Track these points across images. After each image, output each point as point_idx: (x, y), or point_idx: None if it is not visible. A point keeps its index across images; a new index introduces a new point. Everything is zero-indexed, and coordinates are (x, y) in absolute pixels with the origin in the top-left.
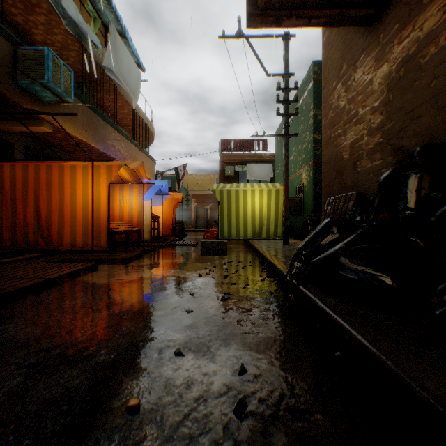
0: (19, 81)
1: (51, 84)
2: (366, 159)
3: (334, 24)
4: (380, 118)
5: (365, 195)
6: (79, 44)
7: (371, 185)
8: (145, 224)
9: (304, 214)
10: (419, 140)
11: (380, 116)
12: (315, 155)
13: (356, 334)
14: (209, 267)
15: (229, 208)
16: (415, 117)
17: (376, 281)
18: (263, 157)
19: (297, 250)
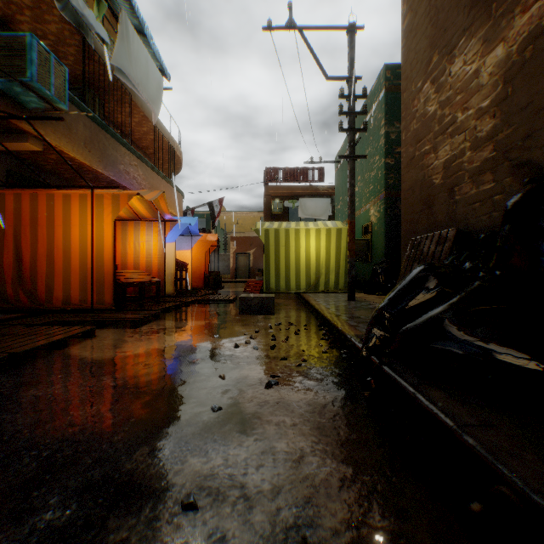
0: None
1: (35, 84)
2: (469, 182)
3: None
4: (492, 122)
5: (467, 233)
6: (80, 36)
7: (476, 218)
8: (168, 273)
9: (373, 261)
10: None
11: (491, 120)
12: (387, 184)
13: (512, 476)
14: (250, 332)
15: (277, 252)
16: None
17: (518, 366)
18: (319, 189)
19: (377, 311)
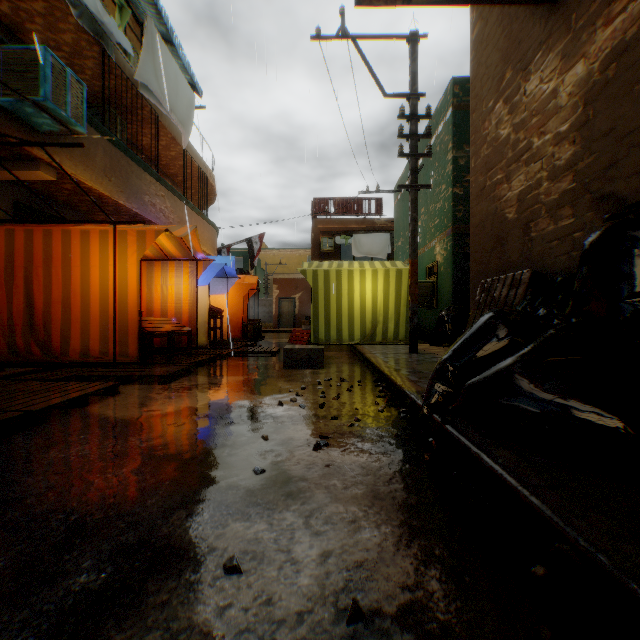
0: None
1: (49, 104)
2: (547, 217)
3: None
4: (572, 149)
5: (544, 275)
6: (99, 47)
7: (554, 258)
8: (200, 321)
9: (439, 307)
10: None
11: (570, 147)
12: (455, 218)
13: (576, 536)
14: (296, 388)
15: (327, 297)
16: (637, 143)
17: (592, 423)
18: (377, 223)
19: (440, 364)
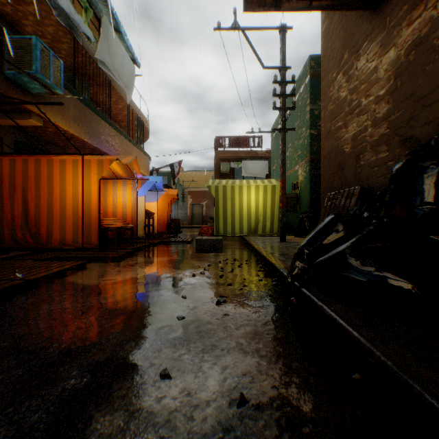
0: (6, 72)
1: (39, 75)
2: (371, 151)
3: (336, 7)
4: (387, 107)
5: (369, 190)
6: (71, 36)
7: (375, 179)
8: (139, 220)
9: (301, 211)
10: (433, 129)
11: (386, 105)
12: (311, 150)
13: (379, 355)
14: (204, 265)
15: (225, 204)
16: (428, 104)
17: (394, 286)
18: (259, 153)
19: (299, 249)
